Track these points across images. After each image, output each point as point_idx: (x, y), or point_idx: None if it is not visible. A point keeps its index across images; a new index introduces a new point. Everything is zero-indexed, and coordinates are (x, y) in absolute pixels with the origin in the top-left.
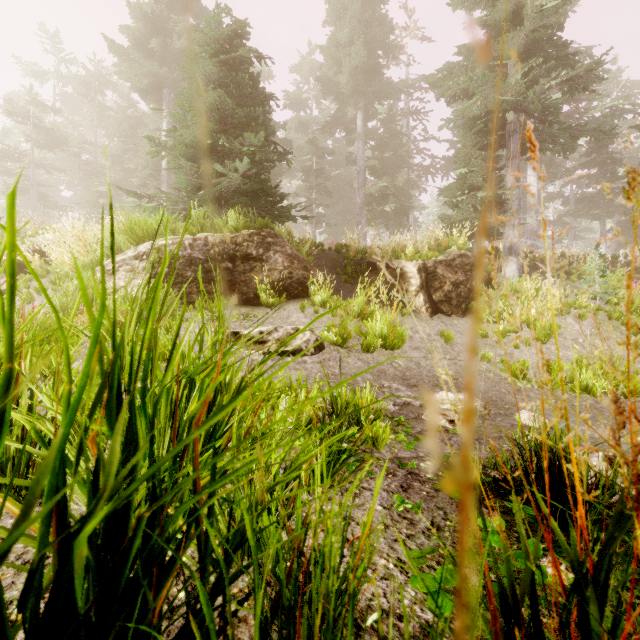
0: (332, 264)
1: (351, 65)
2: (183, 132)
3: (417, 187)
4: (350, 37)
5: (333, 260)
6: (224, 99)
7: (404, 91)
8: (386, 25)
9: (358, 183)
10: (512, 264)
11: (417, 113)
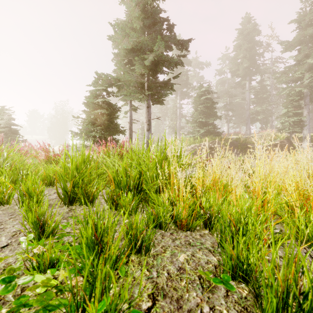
0: (234, 145)
1: (243, 67)
2: (195, 118)
3: (276, 103)
4: (243, 55)
5: (234, 144)
6: (204, 109)
7: (267, 71)
8: (259, 45)
9: (246, 108)
10: (305, 143)
11: (276, 71)
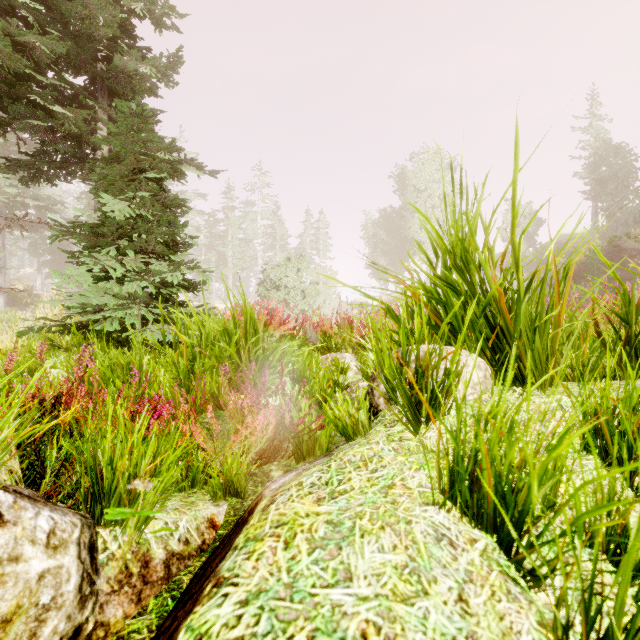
0: None
1: None
2: None
3: None
4: None
5: None
6: None
7: None
8: None
9: None
10: (1, 299)
11: None
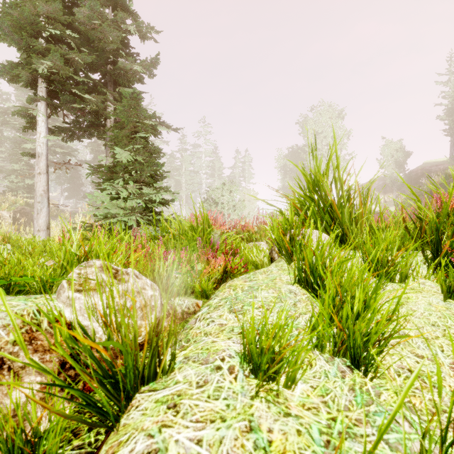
0: None
1: None
2: None
3: None
4: None
5: None
6: None
7: None
8: None
9: None
10: None
11: None
